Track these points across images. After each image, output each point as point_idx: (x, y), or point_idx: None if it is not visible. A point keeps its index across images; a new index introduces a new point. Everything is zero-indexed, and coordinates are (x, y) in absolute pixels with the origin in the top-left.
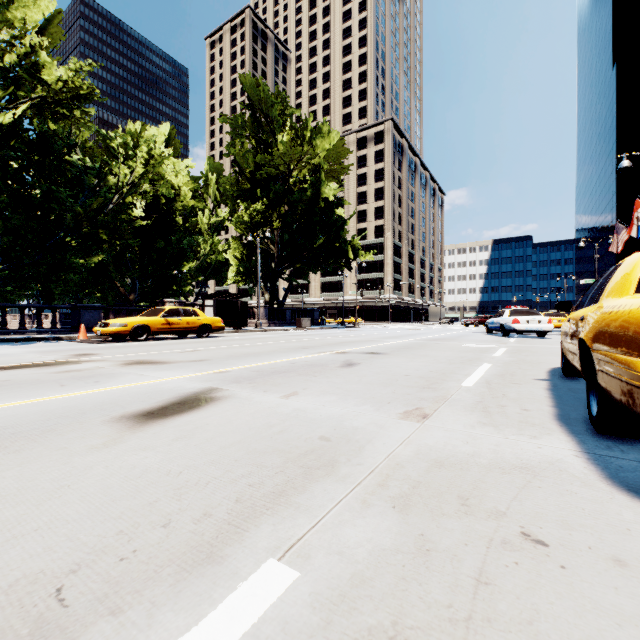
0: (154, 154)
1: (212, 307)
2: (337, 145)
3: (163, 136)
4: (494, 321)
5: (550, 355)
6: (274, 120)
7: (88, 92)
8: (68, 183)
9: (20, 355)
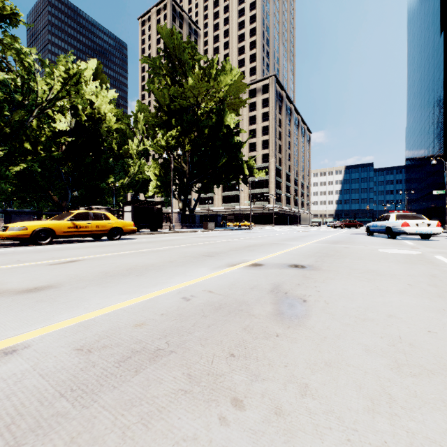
0: (73, 72)
1: (130, 212)
2: (237, 80)
3: (92, 70)
4: (378, 224)
5: None
6: (185, 62)
7: (9, 12)
8: None
9: None
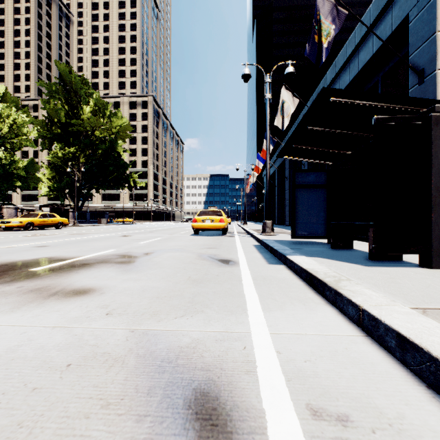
0: (17, 121)
1: (49, 212)
2: (126, 124)
3: None
4: None
5: None
6: (82, 96)
7: None
8: None
9: (3, 234)
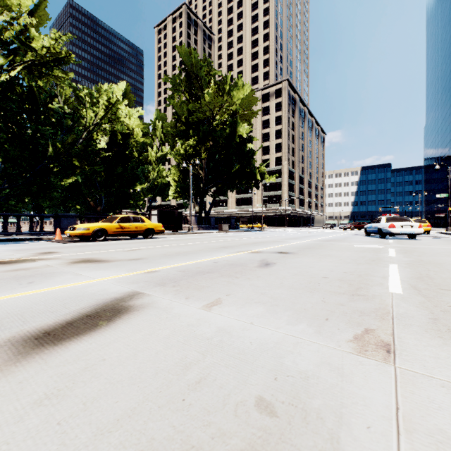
0: (113, 101)
1: (156, 216)
2: (249, 95)
3: (121, 91)
4: (372, 226)
5: (440, 255)
6: (202, 79)
7: (64, 56)
8: (51, 124)
9: None
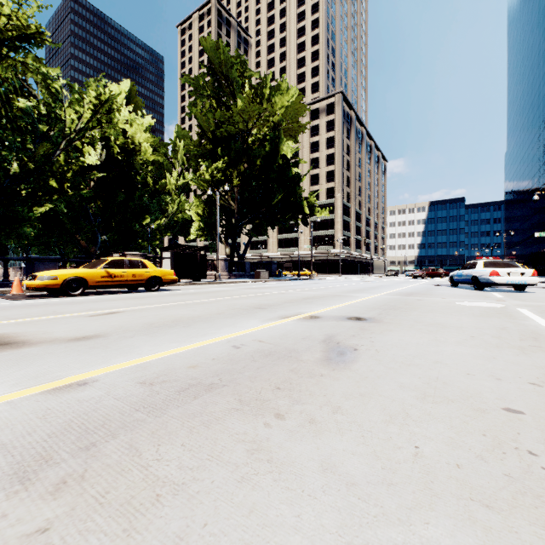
0: (104, 98)
1: (169, 259)
2: (294, 101)
3: (125, 93)
4: (463, 273)
5: None
6: (234, 81)
7: (34, 31)
8: (18, 131)
9: None
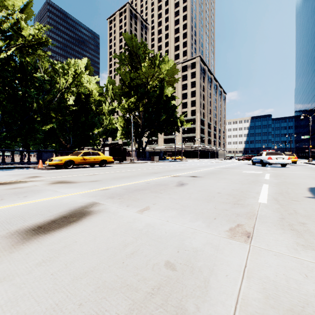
0: (78, 72)
1: (108, 151)
2: (172, 67)
3: (84, 64)
4: (257, 158)
5: (299, 178)
6: (140, 56)
7: (44, 41)
8: (35, 88)
9: None
